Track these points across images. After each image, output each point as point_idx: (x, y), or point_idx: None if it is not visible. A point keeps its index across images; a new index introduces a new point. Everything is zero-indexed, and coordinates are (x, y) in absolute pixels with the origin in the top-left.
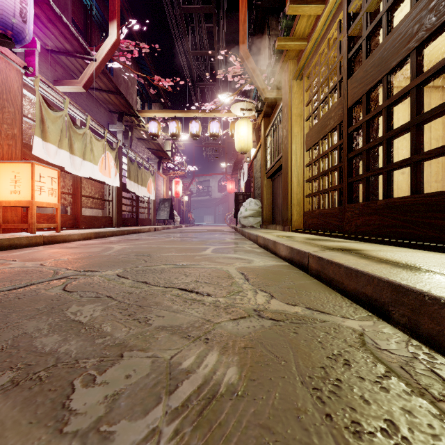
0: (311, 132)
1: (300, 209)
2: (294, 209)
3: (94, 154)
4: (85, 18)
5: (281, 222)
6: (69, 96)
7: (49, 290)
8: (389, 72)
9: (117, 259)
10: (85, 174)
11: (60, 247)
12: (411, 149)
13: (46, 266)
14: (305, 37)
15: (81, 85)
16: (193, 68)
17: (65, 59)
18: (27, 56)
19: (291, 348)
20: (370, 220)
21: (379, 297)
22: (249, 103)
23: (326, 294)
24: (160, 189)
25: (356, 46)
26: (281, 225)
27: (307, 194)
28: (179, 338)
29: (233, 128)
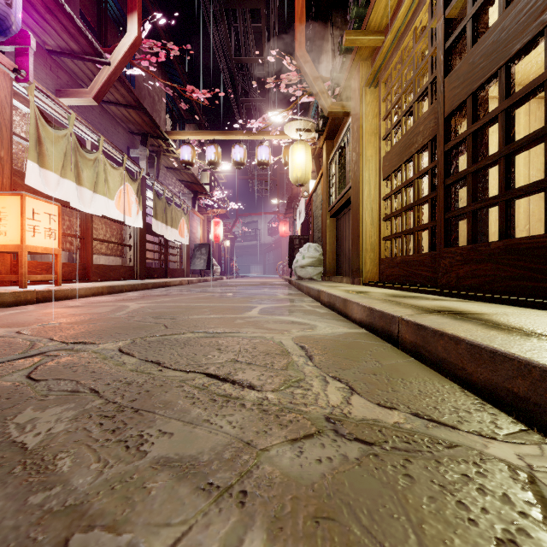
0: (391, 154)
1: (375, 256)
2: (367, 256)
3: (109, 185)
4: (99, 12)
5: (349, 273)
6: (77, 111)
7: (5, 377)
8: (510, 60)
9: (128, 323)
10: (98, 212)
11: (57, 305)
12: (546, 166)
13: (24, 335)
14: (382, 30)
15: (90, 96)
16: (237, 79)
17: (70, 63)
18: (18, 56)
19: (410, 522)
20: (479, 270)
21: (546, 401)
22: (308, 122)
23: (436, 385)
24: (195, 232)
25: (457, 30)
26: (350, 277)
27: (385, 236)
28: (190, 490)
29: (287, 155)
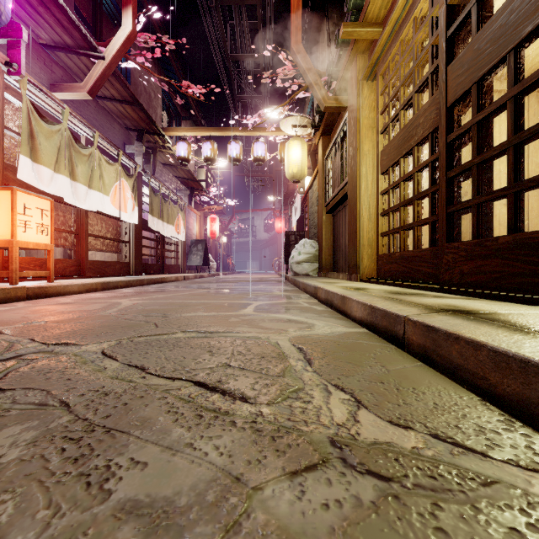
0: (389, 148)
1: (372, 252)
2: (364, 252)
3: (104, 181)
4: (94, 8)
5: (346, 269)
6: (72, 106)
7: None
8: (520, 43)
9: (117, 321)
10: (92, 207)
11: (48, 302)
12: None
13: (4, 335)
14: (380, 22)
15: (85, 91)
16: (233, 76)
17: (65, 57)
18: (10, 49)
19: None
20: (485, 266)
21: None
22: (304, 118)
23: (453, 396)
24: (191, 228)
25: (461, 15)
26: (346, 273)
27: (382, 231)
28: None
29: (282, 151)
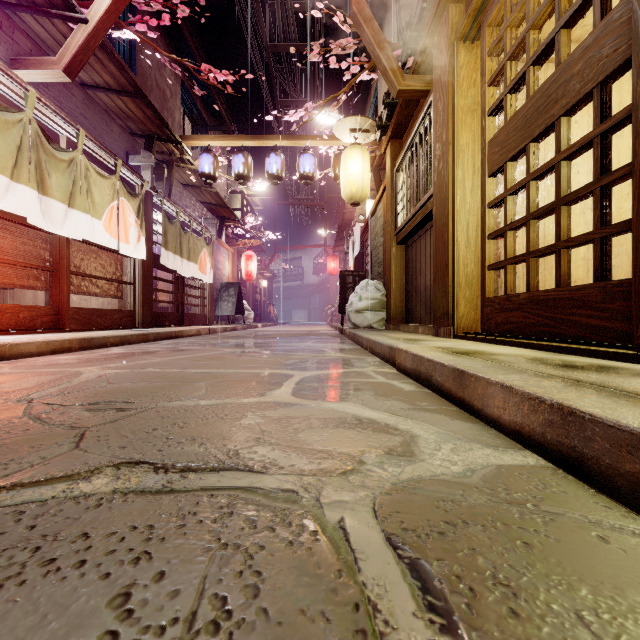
0: (505, 132)
1: (472, 294)
2: (460, 294)
3: (93, 199)
4: None
5: (426, 320)
6: (46, 93)
7: None
8: None
9: (13, 426)
10: (75, 234)
11: None
12: None
13: None
14: None
15: (59, 68)
16: (273, 74)
17: (33, 23)
18: None
19: None
20: None
21: None
22: (366, 119)
23: None
24: (222, 268)
25: None
26: (430, 325)
27: (491, 263)
28: None
29: (337, 166)
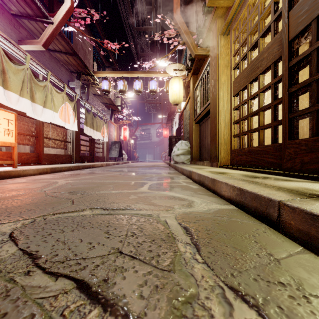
0: (239, 78)
1: (227, 148)
2: (221, 148)
3: (54, 103)
4: None
5: (208, 159)
6: (33, 55)
7: None
8: None
9: (45, 198)
10: (46, 120)
11: (8, 182)
12: None
13: None
14: None
15: (40, 44)
16: (137, 41)
17: (28, 23)
18: None
19: None
20: None
21: None
22: (181, 65)
23: None
24: (112, 134)
25: None
26: (209, 162)
27: (234, 134)
28: None
29: (167, 86)
